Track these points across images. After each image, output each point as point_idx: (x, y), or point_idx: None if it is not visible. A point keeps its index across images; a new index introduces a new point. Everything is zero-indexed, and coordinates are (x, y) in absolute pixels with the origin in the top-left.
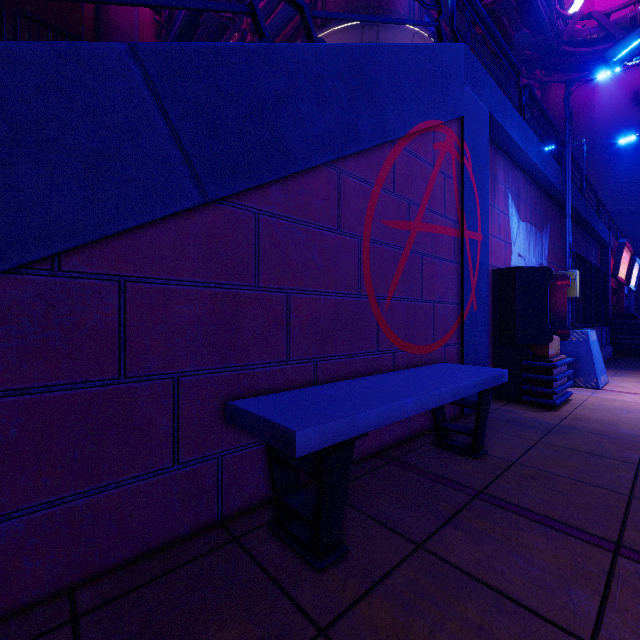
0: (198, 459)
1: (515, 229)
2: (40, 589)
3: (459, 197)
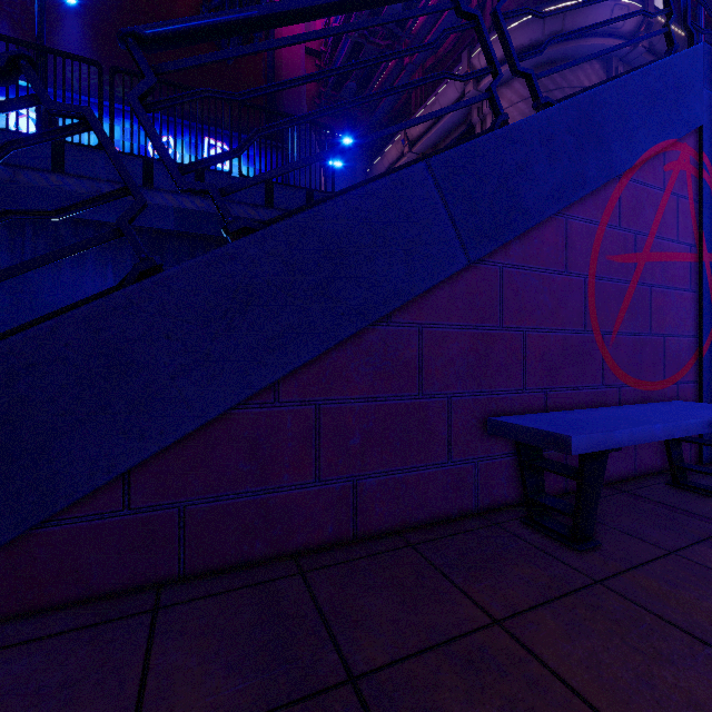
0: (462, 461)
1: None
2: (382, 526)
3: (696, 217)
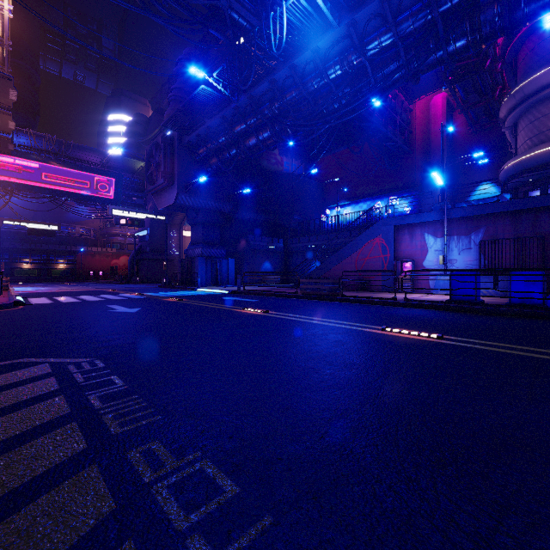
0: None
1: (431, 243)
2: None
3: (381, 249)
